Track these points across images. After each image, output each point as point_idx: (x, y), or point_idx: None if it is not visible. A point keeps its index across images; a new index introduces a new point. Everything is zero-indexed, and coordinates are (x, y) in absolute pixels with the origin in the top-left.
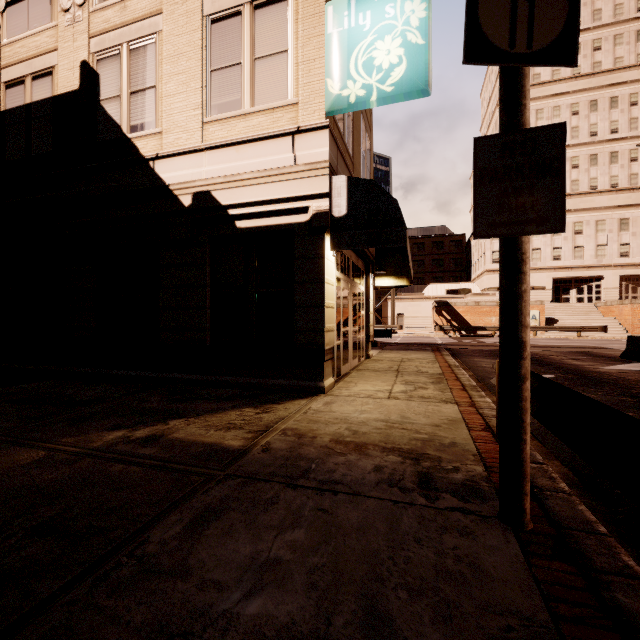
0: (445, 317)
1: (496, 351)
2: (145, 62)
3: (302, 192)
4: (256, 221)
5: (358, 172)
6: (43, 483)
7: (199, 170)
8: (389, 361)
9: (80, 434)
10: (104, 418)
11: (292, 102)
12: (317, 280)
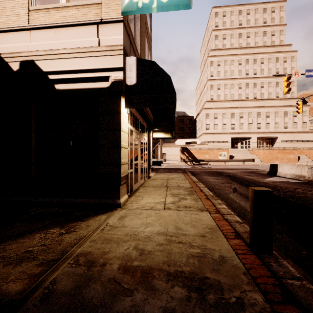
0: (185, 155)
1: (212, 172)
2: None
3: (104, 65)
4: (70, 85)
5: None
6: None
7: (25, 44)
8: (161, 179)
9: None
10: None
11: (97, 2)
12: (115, 128)
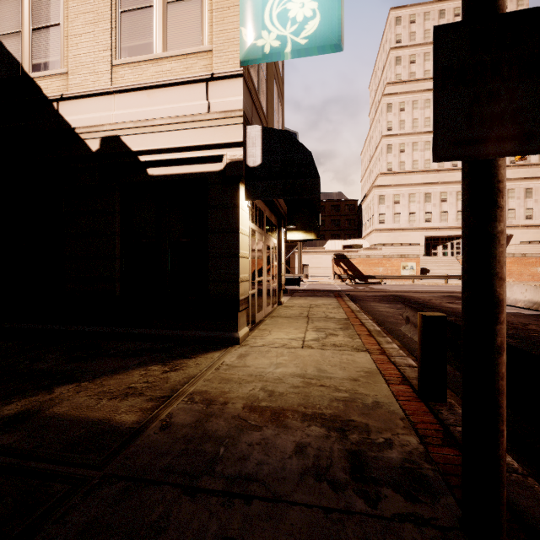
0: (342, 267)
1: (387, 296)
2: None
3: (216, 140)
4: (169, 169)
5: None
6: None
7: (108, 114)
8: (299, 307)
9: None
10: None
11: (206, 49)
12: (231, 230)
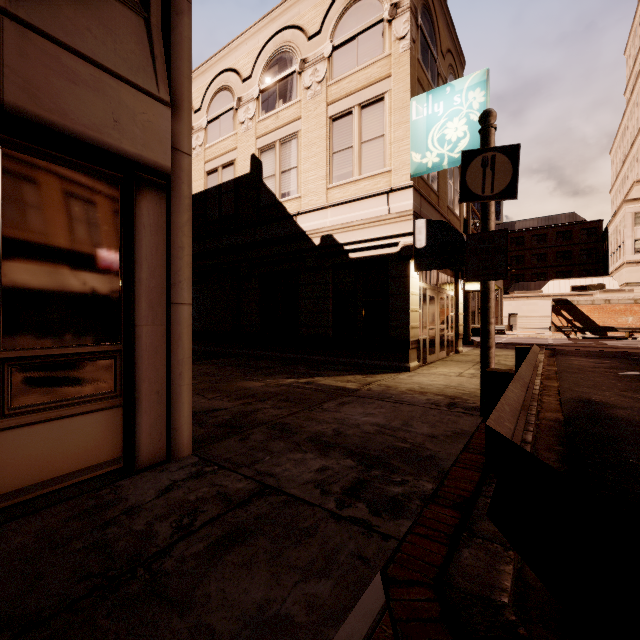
0: (565, 317)
1: (607, 352)
2: (290, 151)
3: (394, 232)
4: (362, 253)
5: (444, 200)
6: (272, 391)
7: (325, 221)
8: (476, 356)
9: (273, 379)
10: (280, 374)
11: (387, 170)
12: (404, 292)
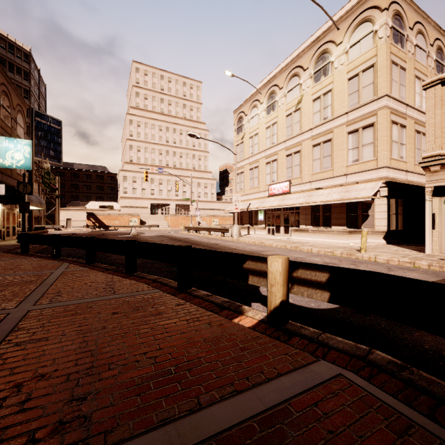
0: (92, 221)
1: (94, 234)
2: None
3: None
4: None
5: (15, 170)
6: None
7: None
8: None
9: None
10: None
11: None
12: None
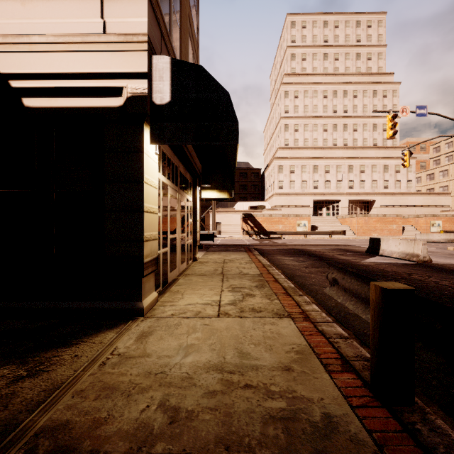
0: (250, 225)
1: (289, 250)
2: None
3: (114, 68)
4: (52, 100)
5: None
6: None
7: None
8: (214, 263)
9: None
10: None
11: None
12: (134, 179)
